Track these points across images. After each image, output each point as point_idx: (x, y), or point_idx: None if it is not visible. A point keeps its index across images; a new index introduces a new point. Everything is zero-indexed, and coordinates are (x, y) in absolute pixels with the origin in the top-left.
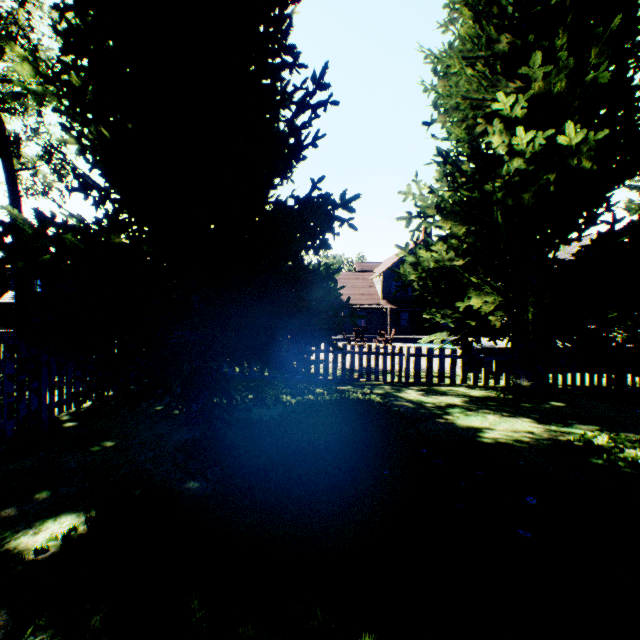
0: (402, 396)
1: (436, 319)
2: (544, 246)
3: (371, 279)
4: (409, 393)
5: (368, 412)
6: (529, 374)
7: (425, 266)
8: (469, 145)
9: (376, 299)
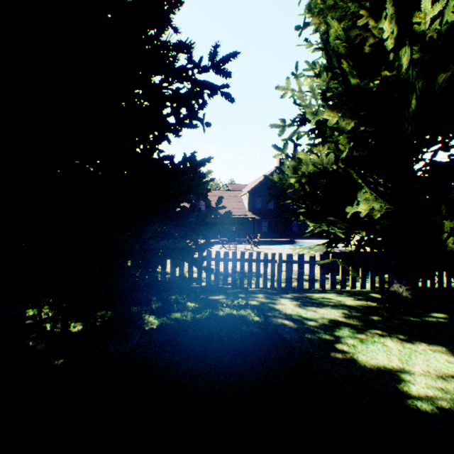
0: (279, 309)
1: (323, 226)
2: (420, 152)
3: (240, 196)
4: (285, 304)
5: (246, 344)
6: (406, 283)
7: (303, 170)
8: (349, 42)
9: (244, 211)
